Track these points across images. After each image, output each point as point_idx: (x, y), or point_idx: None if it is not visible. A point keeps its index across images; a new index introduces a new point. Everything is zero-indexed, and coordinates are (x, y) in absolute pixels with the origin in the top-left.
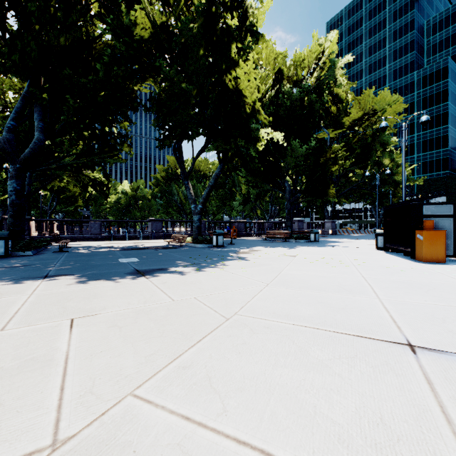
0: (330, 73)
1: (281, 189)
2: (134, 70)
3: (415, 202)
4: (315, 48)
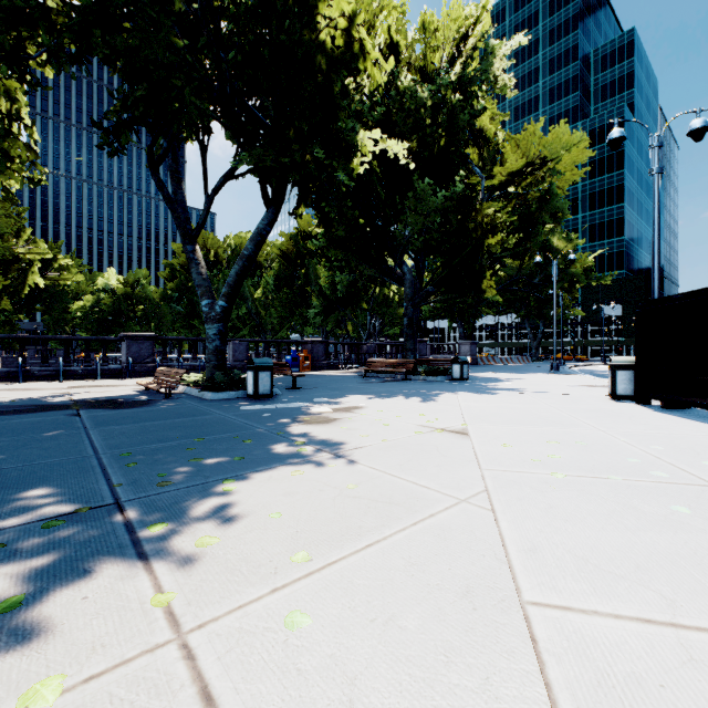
0: (483, 66)
1: (395, 278)
2: None
3: None
4: (458, 12)
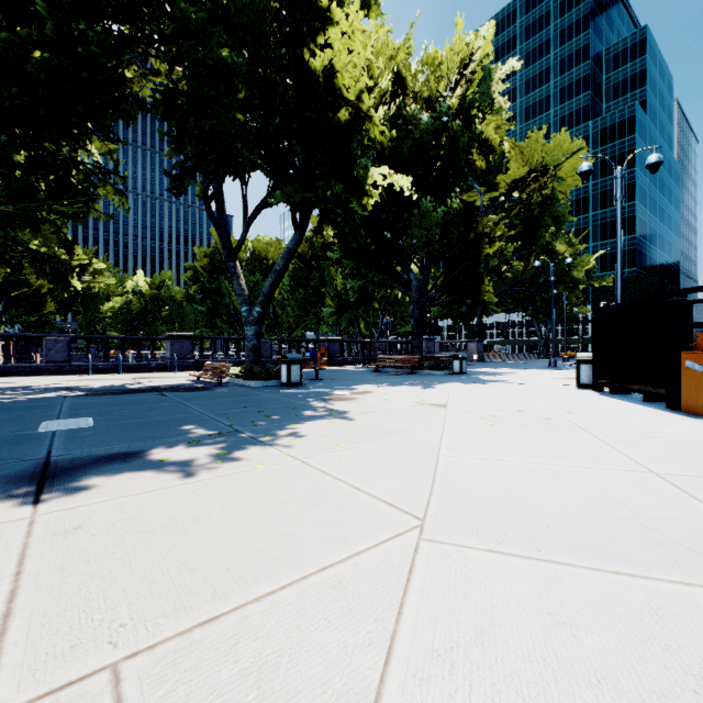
0: (483, 92)
1: (403, 284)
2: (123, 38)
3: (676, 298)
4: (459, 46)
